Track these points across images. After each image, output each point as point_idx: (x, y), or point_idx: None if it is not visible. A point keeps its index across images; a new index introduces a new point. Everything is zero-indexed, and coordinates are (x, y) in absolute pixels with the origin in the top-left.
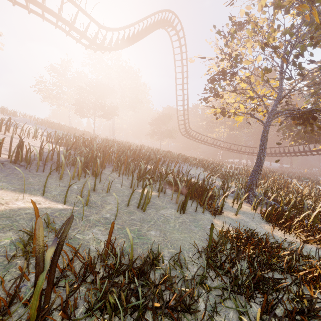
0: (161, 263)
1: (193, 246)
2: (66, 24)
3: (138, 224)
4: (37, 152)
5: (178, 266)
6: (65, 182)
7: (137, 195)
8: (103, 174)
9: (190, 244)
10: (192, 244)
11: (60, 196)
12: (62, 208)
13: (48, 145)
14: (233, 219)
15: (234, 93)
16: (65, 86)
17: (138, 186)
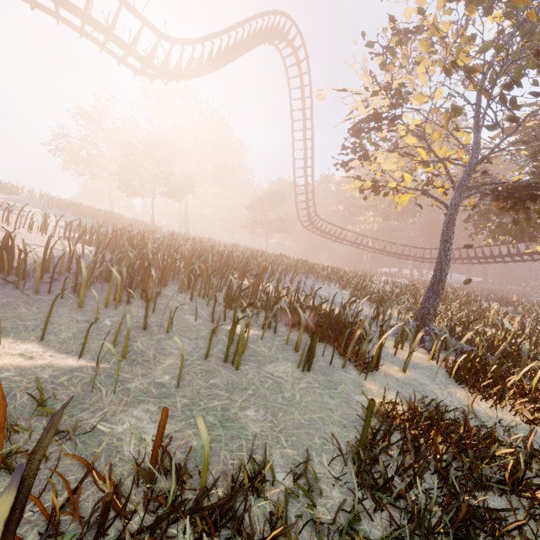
0: (268, 482)
1: (329, 438)
2: (99, 30)
3: (224, 395)
4: (37, 257)
5: (302, 491)
6: (89, 313)
7: (223, 337)
8: (163, 297)
9: (323, 434)
10: (327, 434)
11: (76, 342)
12: (76, 367)
13: (62, 244)
14: (399, 379)
15: (395, 152)
16: (103, 143)
17: (225, 319)
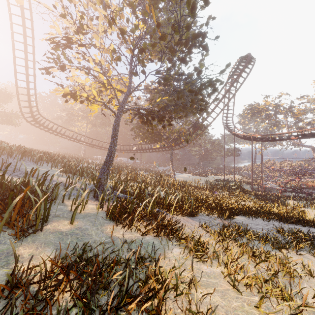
0: None
1: None
2: None
3: None
4: None
5: None
6: None
7: None
8: None
9: None
10: None
11: None
12: None
13: None
14: (64, 232)
15: (84, 70)
16: None
17: None
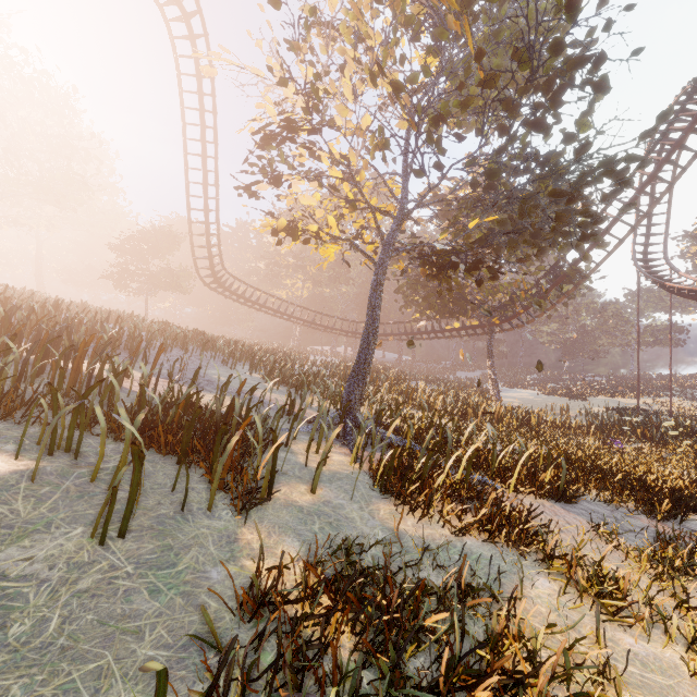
0: None
1: None
2: None
3: None
4: None
5: None
6: None
7: None
8: None
9: None
10: None
11: None
12: None
13: None
14: (305, 507)
15: (315, 181)
16: None
17: None
